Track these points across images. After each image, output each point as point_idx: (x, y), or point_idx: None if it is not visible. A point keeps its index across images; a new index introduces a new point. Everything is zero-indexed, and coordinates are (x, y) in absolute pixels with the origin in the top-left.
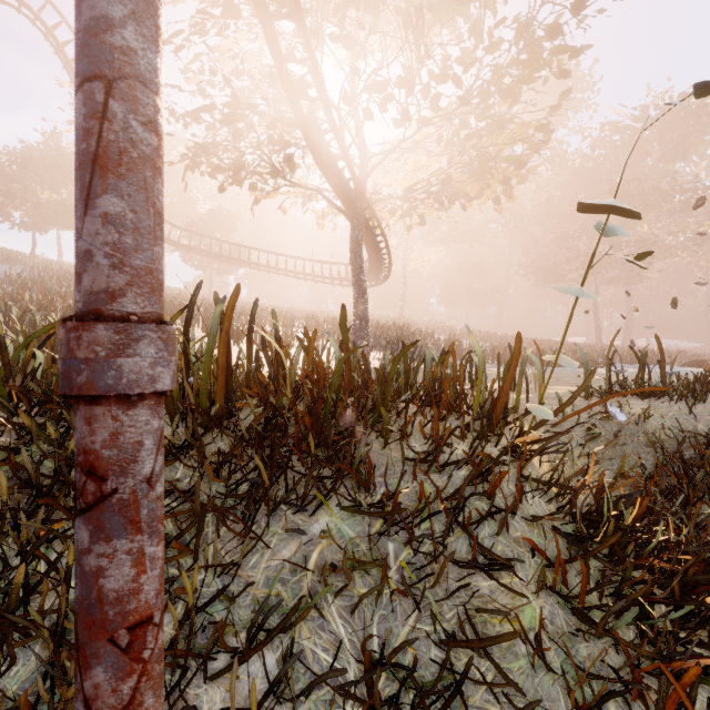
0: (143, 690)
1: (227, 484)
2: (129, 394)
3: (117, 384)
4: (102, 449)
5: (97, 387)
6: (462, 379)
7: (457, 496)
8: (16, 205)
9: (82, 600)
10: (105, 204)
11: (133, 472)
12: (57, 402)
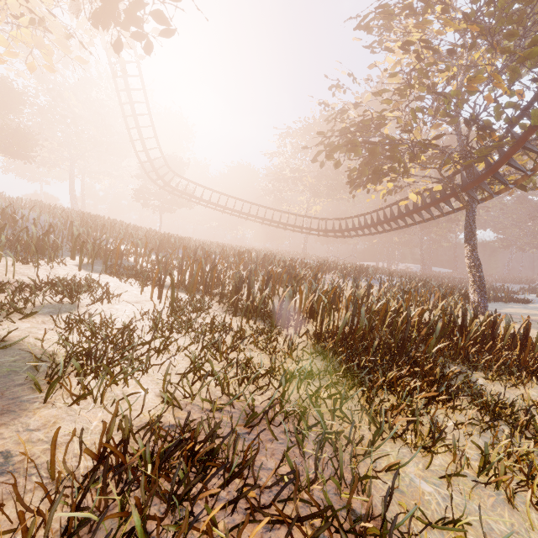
0: None
1: None
2: None
3: None
4: None
5: None
6: None
7: None
8: None
9: None
10: None
11: None
12: None
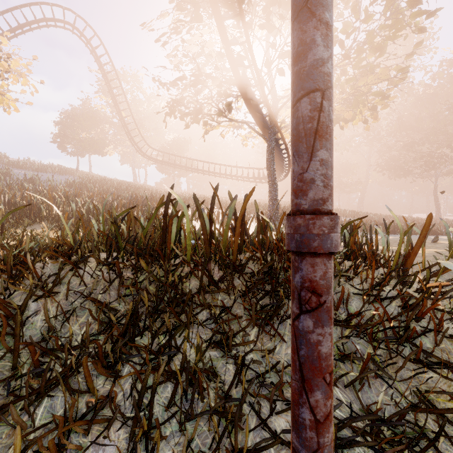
0: (332, 407)
1: (249, 304)
2: (332, 252)
3: (330, 247)
4: (320, 280)
5: (323, 248)
6: (376, 244)
7: (394, 319)
8: (69, 142)
9: (308, 356)
10: (321, 154)
11: (330, 292)
12: (148, 254)
